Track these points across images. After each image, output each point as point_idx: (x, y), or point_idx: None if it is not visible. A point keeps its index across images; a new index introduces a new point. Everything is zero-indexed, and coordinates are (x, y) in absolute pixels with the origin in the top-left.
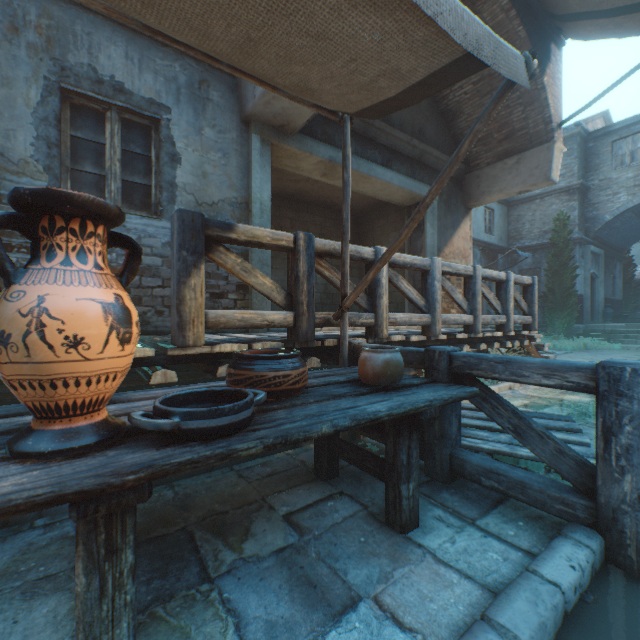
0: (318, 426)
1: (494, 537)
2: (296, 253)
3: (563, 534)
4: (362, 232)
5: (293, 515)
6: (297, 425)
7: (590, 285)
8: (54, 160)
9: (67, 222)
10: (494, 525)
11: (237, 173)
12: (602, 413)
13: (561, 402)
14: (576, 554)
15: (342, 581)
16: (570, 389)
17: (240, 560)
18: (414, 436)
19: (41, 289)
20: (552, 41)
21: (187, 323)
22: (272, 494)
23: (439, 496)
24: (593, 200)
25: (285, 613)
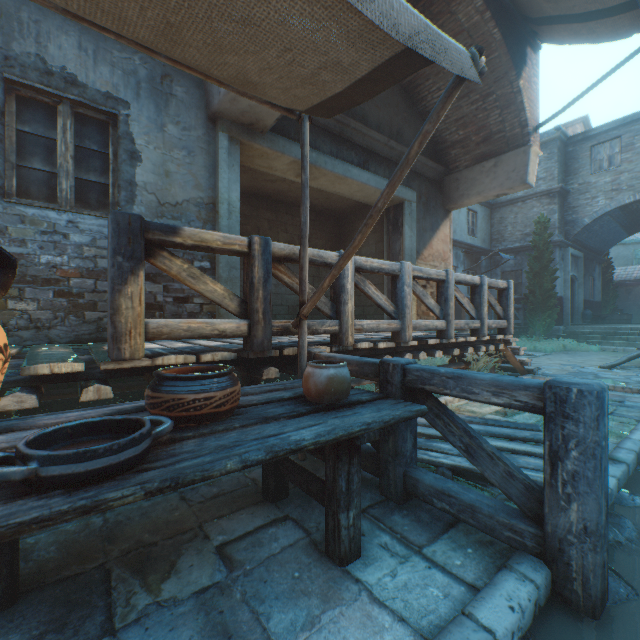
0: (222, 462)
1: (439, 568)
2: (251, 258)
3: (509, 566)
4: (343, 233)
5: (228, 546)
6: (197, 462)
7: (570, 287)
8: None
9: None
10: (441, 553)
11: (203, 172)
12: (549, 436)
13: None
14: (518, 591)
15: (262, 629)
16: (519, 409)
17: (154, 605)
18: (355, 460)
19: None
20: (528, 45)
21: (123, 334)
22: (211, 520)
23: (390, 519)
24: (573, 204)
25: None
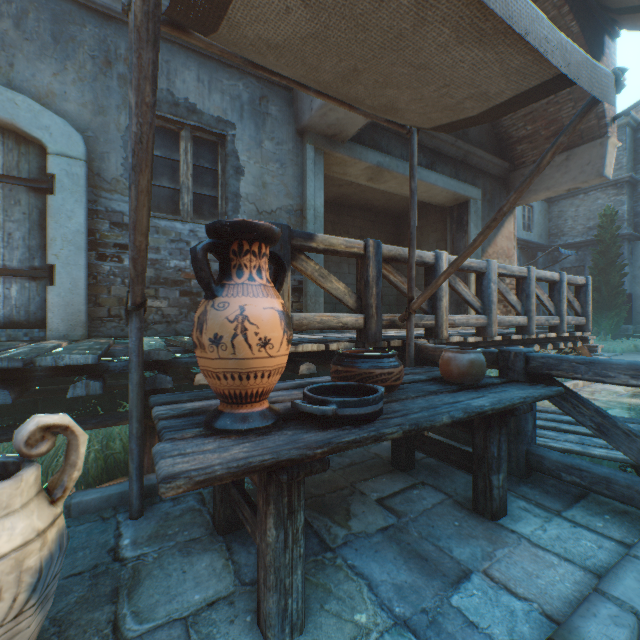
0: (439, 417)
1: (583, 527)
2: (366, 259)
3: None
4: (400, 233)
5: (385, 500)
6: (421, 415)
7: None
8: None
9: (250, 246)
10: (580, 517)
11: (293, 182)
12: None
13: (622, 405)
14: None
15: (449, 557)
16: None
17: (351, 535)
18: (503, 431)
19: (240, 300)
20: (605, 33)
21: None
22: (359, 482)
23: (518, 489)
24: None
25: (407, 579)
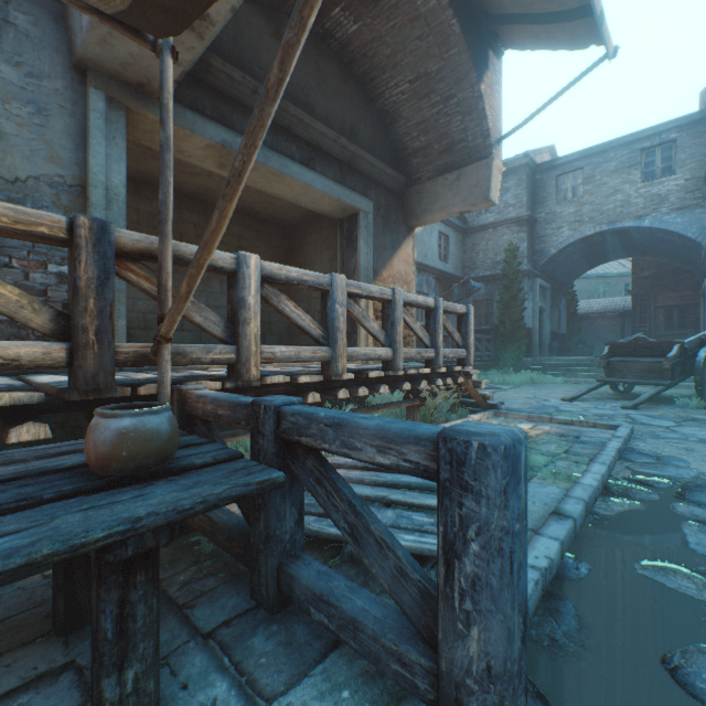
0: None
1: None
2: (74, 248)
3: None
4: (294, 248)
5: None
6: None
7: (538, 318)
8: None
9: None
10: None
11: (65, 141)
12: (444, 518)
13: None
14: None
15: None
16: (410, 473)
17: None
18: (141, 577)
19: None
20: (491, 48)
21: None
22: None
23: (245, 645)
24: (540, 233)
25: None
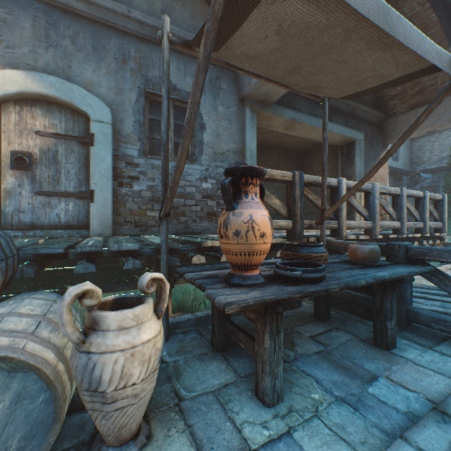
0: (359, 281)
1: (448, 356)
2: (293, 184)
3: None
4: (304, 164)
5: (314, 337)
6: (348, 280)
7: None
8: (142, 133)
9: (251, 180)
10: (446, 350)
11: (236, 133)
12: None
13: None
14: None
15: (362, 368)
16: None
17: (298, 355)
18: (393, 294)
19: (248, 211)
20: None
21: None
22: (295, 326)
23: (402, 334)
24: None
25: (338, 378)
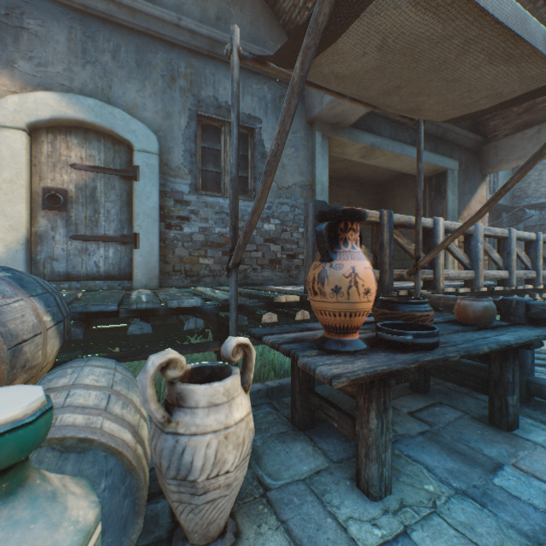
0: (481, 347)
1: None
2: (381, 226)
3: None
4: (382, 200)
5: (414, 413)
6: (467, 346)
7: None
8: (194, 165)
9: (351, 225)
10: None
11: (304, 162)
12: None
13: None
14: None
15: (481, 454)
16: None
17: (398, 435)
18: (516, 362)
19: (350, 263)
20: None
21: None
22: None
23: (522, 410)
24: None
25: (454, 466)
